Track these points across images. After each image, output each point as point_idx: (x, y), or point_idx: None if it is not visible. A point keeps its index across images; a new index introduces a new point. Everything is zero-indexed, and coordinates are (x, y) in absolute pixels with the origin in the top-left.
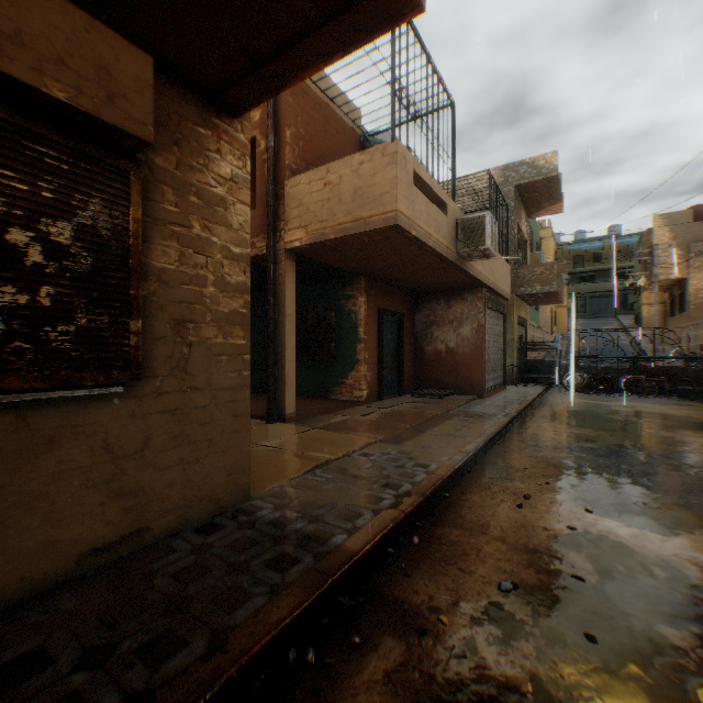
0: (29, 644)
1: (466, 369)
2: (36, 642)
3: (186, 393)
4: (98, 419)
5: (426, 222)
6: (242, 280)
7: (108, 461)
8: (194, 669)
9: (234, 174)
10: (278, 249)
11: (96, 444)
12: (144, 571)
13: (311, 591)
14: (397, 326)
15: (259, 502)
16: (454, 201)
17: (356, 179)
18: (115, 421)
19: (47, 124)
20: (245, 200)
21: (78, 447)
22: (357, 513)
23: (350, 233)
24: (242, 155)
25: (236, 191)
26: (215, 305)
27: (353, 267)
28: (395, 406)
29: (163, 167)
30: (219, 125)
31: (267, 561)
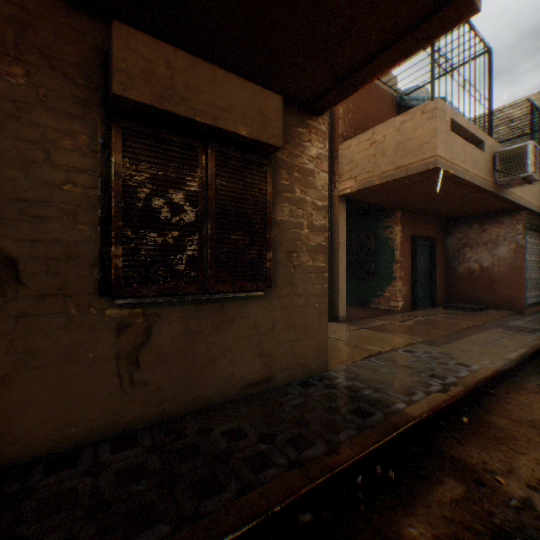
0: (232, 424)
1: (501, 286)
2: (235, 424)
3: (292, 297)
4: (251, 309)
5: (462, 160)
6: (323, 223)
7: (255, 335)
8: (322, 458)
9: (318, 153)
10: (333, 196)
11: (250, 324)
12: (276, 401)
13: (386, 434)
14: (428, 249)
15: (334, 373)
16: (489, 136)
17: (398, 136)
18: (258, 311)
19: (232, 148)
20: (325, 169)
21: (242, 325)
22: (411, 391)
23: (393, 178)
24: (323, 139)
25: (320, 164)
26: (308, 241)
27: (390, 203)
28: (429, 316)
29: (280, 158)
30: (310, 123)
31: (350, 410)
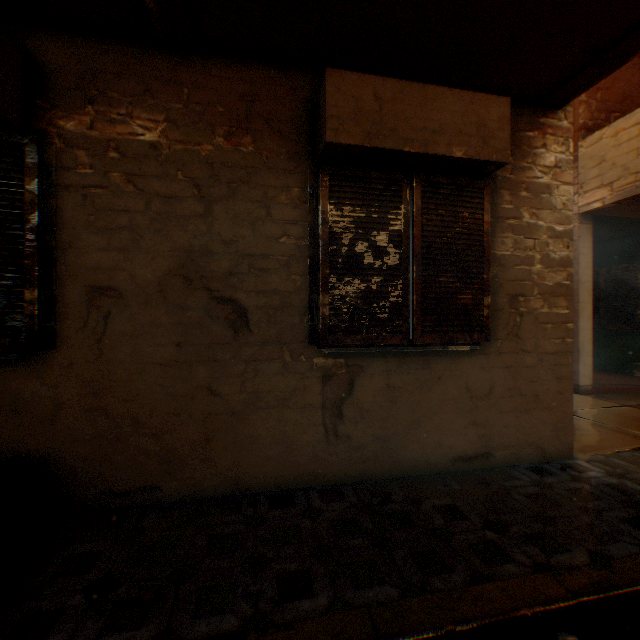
0: (445, 500)
1: None
2: (449, 501)
3: (517, 354)
4: (462, 367)
5: None
6: (563, 255)
7: (467, 398)
8: (585, 571)
9: (556, 160)
10: None
11: (460, 384)
12: (499, 485)
13: None
14: None
15: (583, 463)
16: None
17: None
18: (471, 370)
19: (440, 175)
20: (566, 180)
21: (451, 385)
22: None
23: None
24: (563, 140)
25: (558, 175)
26: (540, 280)
27: None
28: None
29: (500, 176)
30: (543, 123)
31: (621, 518)
